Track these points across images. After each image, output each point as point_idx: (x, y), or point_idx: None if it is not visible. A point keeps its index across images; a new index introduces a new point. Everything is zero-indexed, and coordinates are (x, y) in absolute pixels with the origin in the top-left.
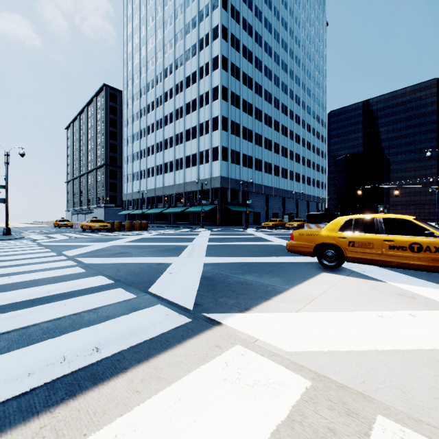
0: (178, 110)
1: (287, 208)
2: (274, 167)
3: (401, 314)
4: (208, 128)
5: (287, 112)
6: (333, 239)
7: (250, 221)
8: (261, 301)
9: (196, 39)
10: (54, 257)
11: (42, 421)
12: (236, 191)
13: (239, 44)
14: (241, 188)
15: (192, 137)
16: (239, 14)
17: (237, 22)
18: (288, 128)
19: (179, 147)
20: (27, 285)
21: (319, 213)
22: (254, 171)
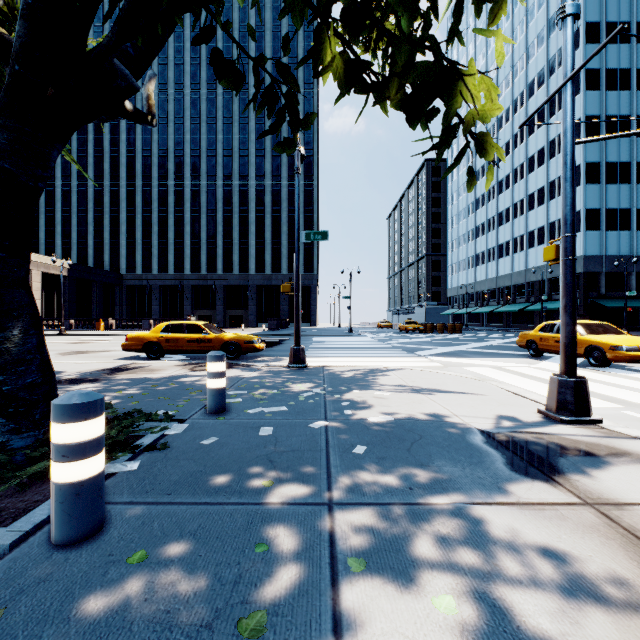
0: (517, 170)
1: None
2: None
3: (497, 362)
4: None
5: None
6: (533, 337)
7: None
8: (452, 357)
9: (543, 61)
10: (380, 343)
11: (381, 357)
12: (621, 274)
13: (627, 30)
14: (634, 269)
15: (537, 204)
16: None
17: None
18: None
19: (518, 221)
20: (372, 348)
21: None
22: None
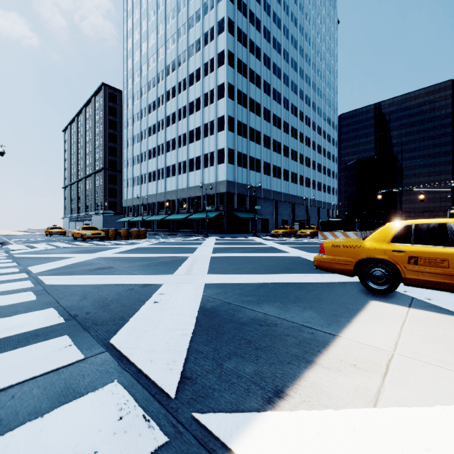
0: (181, 110)
1: (297, 214)
2: (283, 171)
3: None
4: (213, 129)
5: (297, 113)
6: (384, 253)
7: (258, 229)
8: (300, 368)
9: (200, 33)
10: (11, 275)
11: None
12: (243, 196)
13: (246, 39)
14: (249, 194)
15: (196, 139)
16: (246, 6)
17: (244, 15)
18: (298, 130)
19: (182, 150)
20: None
21: (335, 220)
22: (262, 175)
